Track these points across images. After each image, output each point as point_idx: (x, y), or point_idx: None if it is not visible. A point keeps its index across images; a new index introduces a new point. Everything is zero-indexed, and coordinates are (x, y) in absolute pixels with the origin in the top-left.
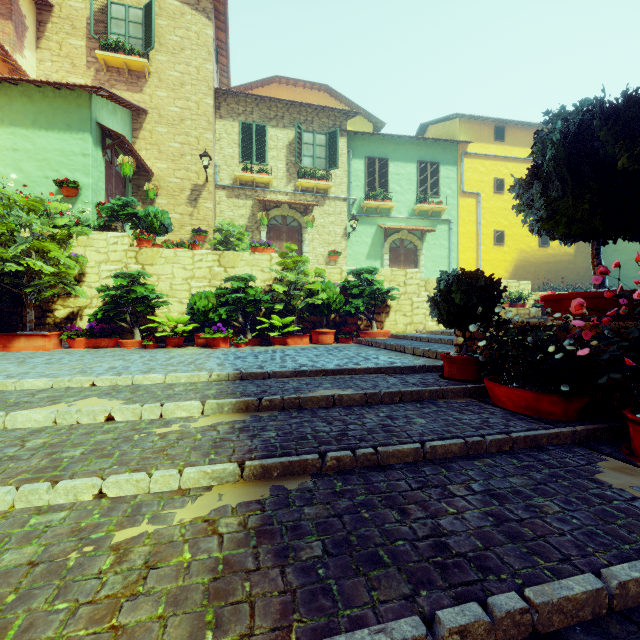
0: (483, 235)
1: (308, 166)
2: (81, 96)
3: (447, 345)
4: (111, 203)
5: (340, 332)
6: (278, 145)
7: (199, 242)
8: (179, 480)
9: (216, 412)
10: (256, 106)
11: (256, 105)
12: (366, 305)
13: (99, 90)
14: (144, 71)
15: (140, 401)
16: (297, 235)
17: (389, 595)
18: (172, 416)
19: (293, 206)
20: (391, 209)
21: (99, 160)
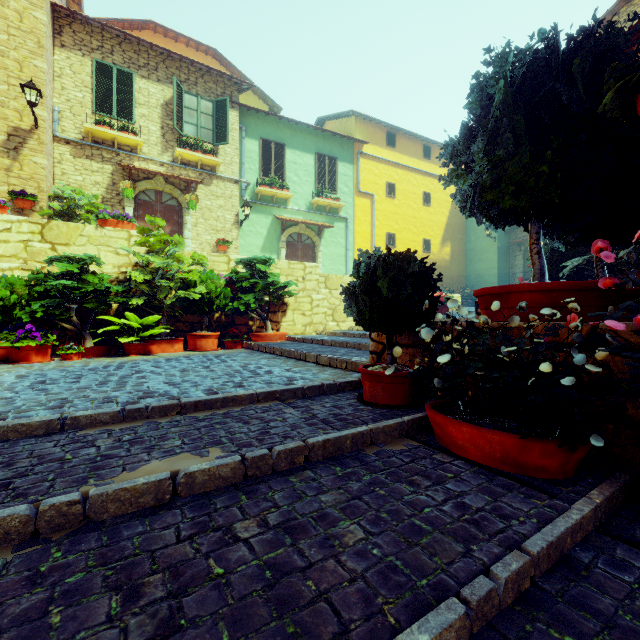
0: (377, 236)
1: (191, 135)
2: None
3: (354, 350)
4: None
5: (226, 335)
6: (150, 102)
7: (6, 203)
8: None
9: None
10: (118, 45)
11: (118, 44)
12: (259, 302)
13: None
14: None
15: None
16: (176, 217)
17: None
18: None
19: (171, 180)
20: (288, 200)
21: None
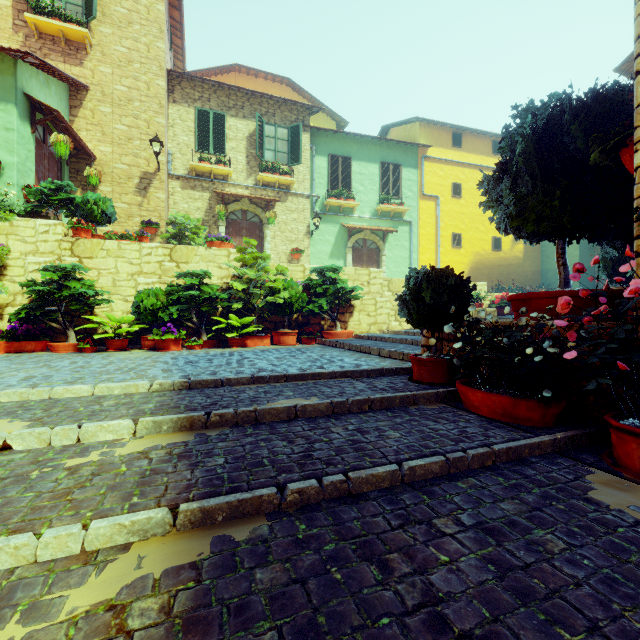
0: (442, 237)
1: (270, 160)
2: (3, 61)
3: (412, 345)
4: (42, 186)
5: (303, 332)
6: (238, 136)
7: (147, 234)
8: (83, 539)
9: (152, 432)
10: (214, 93)
11: (214, 92)
12: (330, 304)
13: (26, 55)
14: (84, 42)
15: (51, 422)
16: (258, 231)
17: None
18: (93, 440)
19: (254, 201)
20: (354, 208)
21: (27, 137)
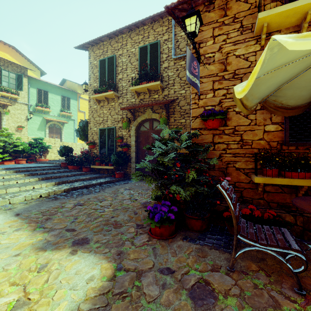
0: None
1: (5, 86)
2: None
3: None
4: None
5: (28, 159)
6: None
7: None
8: (15, 176)
9: (9, 173)
10: None
11: None
12: (40, 150)
13: None
14: None
15: None
16: None
17: (48, 176)
18: None
19: None
20: (49, 112)
21: None
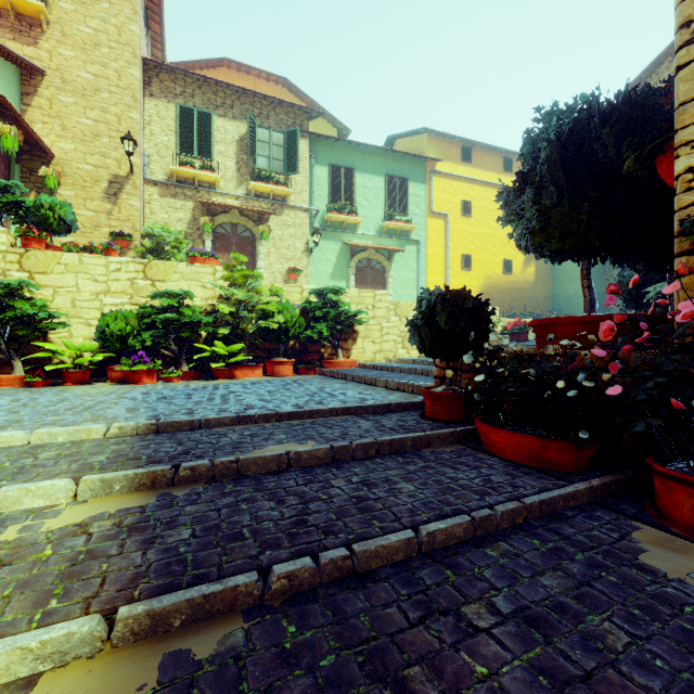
0: (451, 259)
1: (263, 167)
2: None
3: (422, 376)
4: None
5: (300, 362)
6: (226, 139)
7: (116, 246)
8: None
9: (99, 494)
10: (198, 88)
11: (198, 87)
12: (331, 330)
13: None
14: (40, 18)
15: None
16: (250, 247)
17: None
18: (15, 508)
19: (245, 213)
20: (358, 225)
21: None
